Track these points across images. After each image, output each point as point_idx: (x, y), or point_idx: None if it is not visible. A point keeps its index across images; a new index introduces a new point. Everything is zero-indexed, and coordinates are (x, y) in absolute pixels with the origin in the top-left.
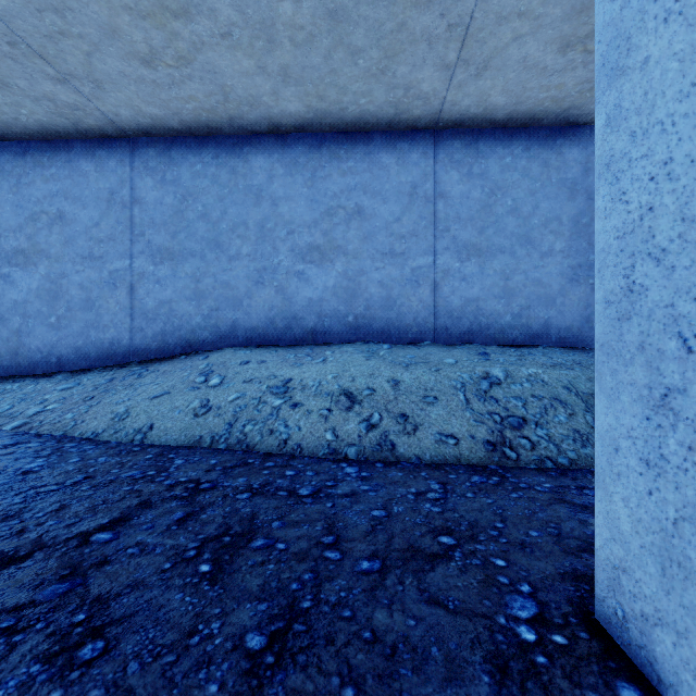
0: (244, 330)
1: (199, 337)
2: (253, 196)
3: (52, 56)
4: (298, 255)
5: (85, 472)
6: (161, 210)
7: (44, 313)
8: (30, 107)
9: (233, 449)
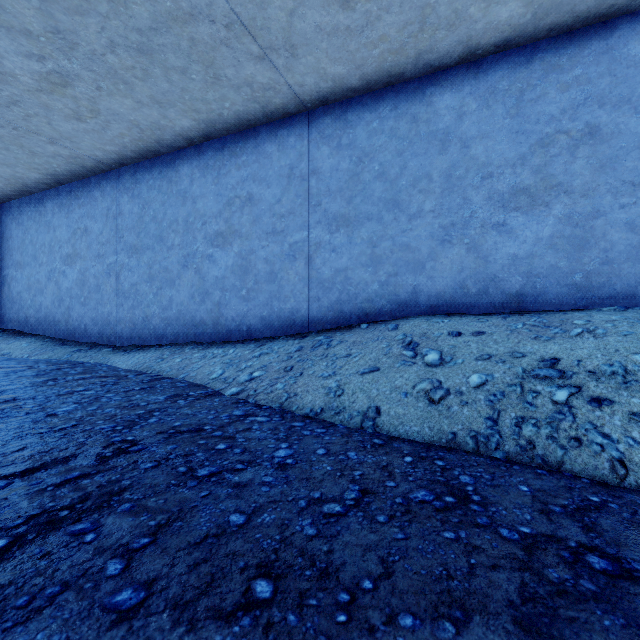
0: (426, 296)
1: (375, 306)
2: (438, 142)
3: (259, 28)
4: (497, 202)
5: (352, 479)
6: (337, 177)
7: (237, 287)
8: (232, 98)
9: (520, 462)
